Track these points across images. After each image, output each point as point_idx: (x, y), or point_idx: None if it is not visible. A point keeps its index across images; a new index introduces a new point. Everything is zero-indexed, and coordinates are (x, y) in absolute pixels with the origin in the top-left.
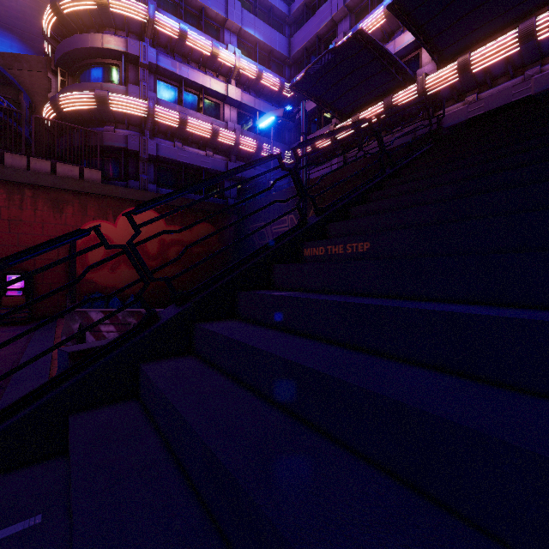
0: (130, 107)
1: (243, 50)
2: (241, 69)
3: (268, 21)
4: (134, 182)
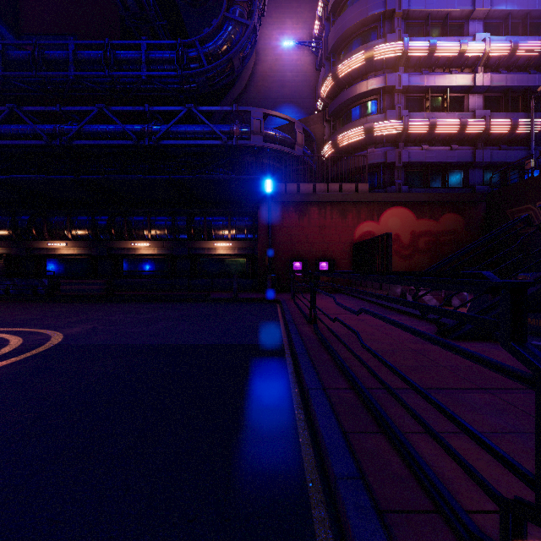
0: (389, 129)
1: (489, 31)
2: (491, 52)
3: None
4: (391, 187)
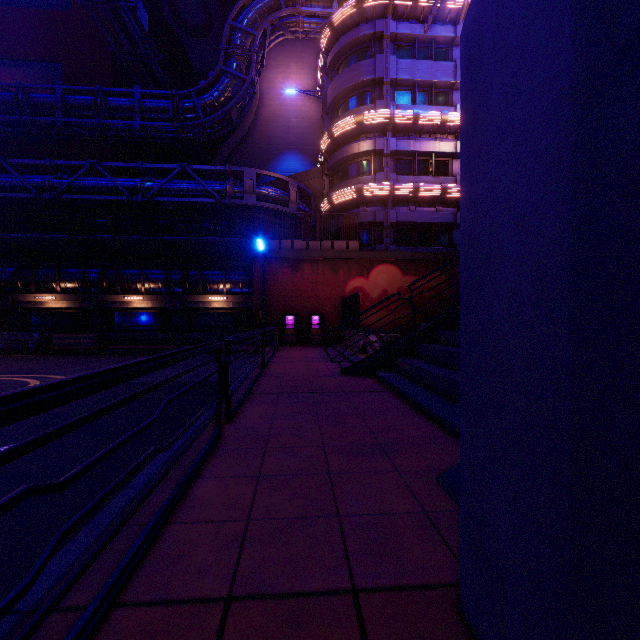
0: (378, 191)
1: None
2: None
3: None
4: (380, 246)
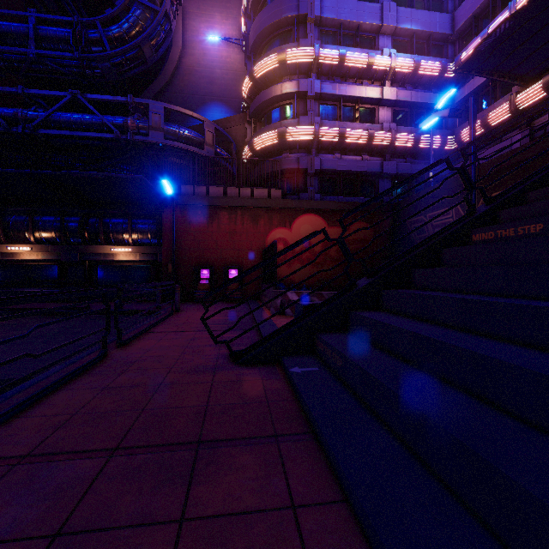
0: (301, 135)
1: (398, 47)
2: (396, 67)
3: (427, 5)
4: (303, 194)
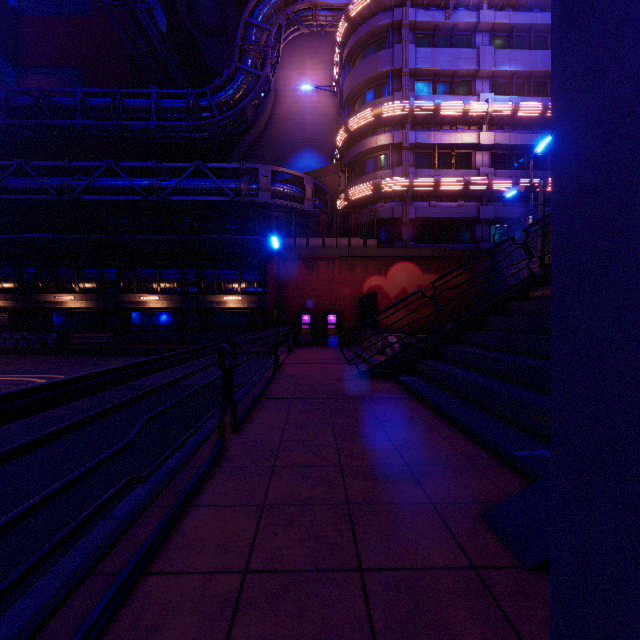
0: (396, 185)
1: (496, 89)
2: (494, 112)
3: (527, 43)
4: (398, 243)
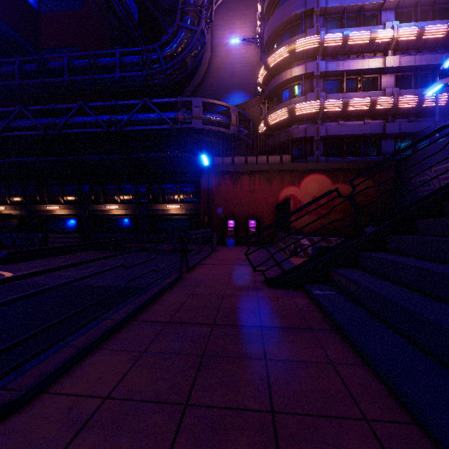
0: (308, 109)
1: (400, 18)
2: (399, 37)
3: None
4: (310, 158)
